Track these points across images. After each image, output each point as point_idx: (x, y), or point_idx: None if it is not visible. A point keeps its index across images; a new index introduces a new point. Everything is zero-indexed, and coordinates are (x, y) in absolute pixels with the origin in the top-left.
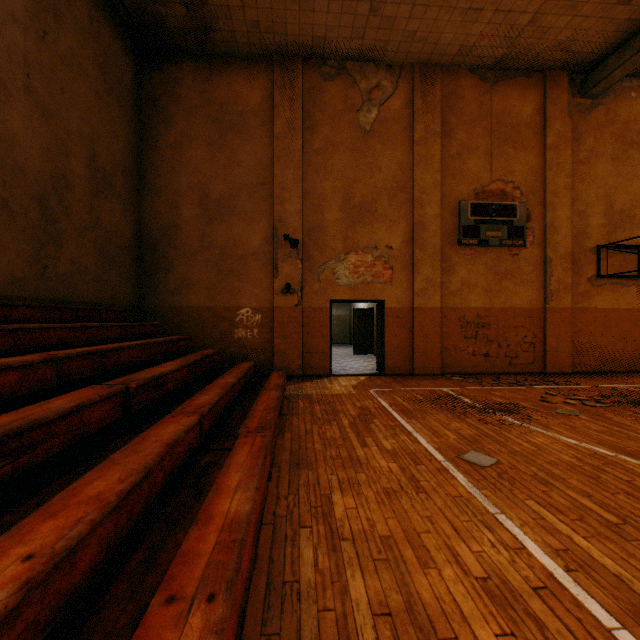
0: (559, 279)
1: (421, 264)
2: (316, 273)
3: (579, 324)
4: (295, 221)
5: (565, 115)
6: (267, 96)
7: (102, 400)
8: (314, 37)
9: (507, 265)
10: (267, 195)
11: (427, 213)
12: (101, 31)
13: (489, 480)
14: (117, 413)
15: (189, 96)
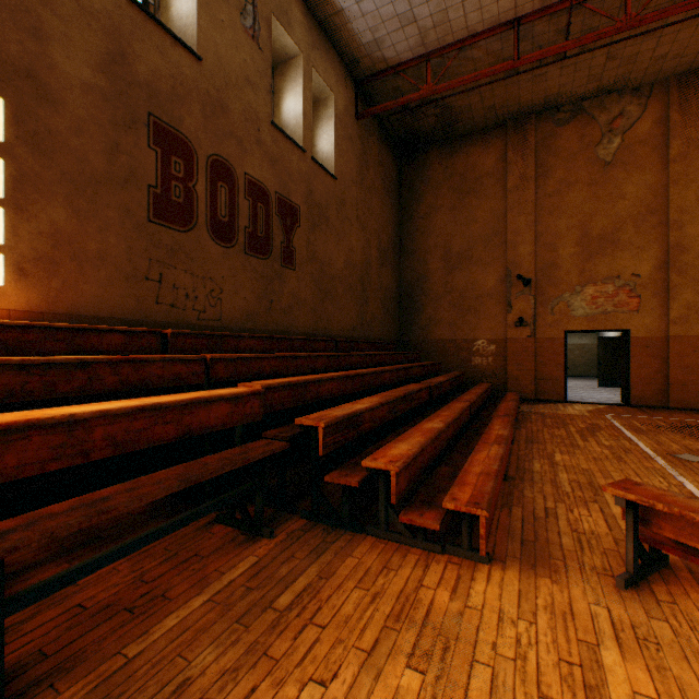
0: None
1: (679, 289)
2: (549, 307)
3: None
4: (527, 262)
5: None
6: (500, 157)
7: (424, 389)
8: (546, 97)
9: None
10: (500, 242)
11: (687, 233)
12: (382, 156)
13: (687, 466)
14: (427, 397)
15: (435, 175)
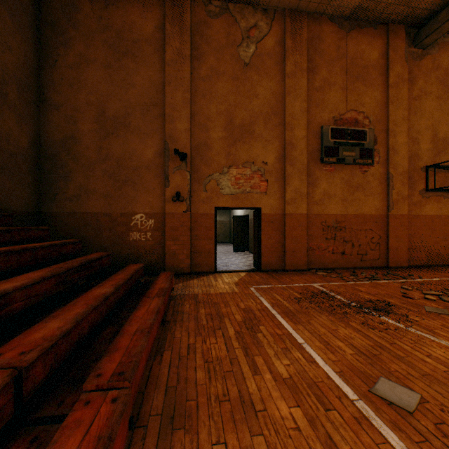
0: (398, 191)
1: (291, 177)
2: (203, 184)
3: (413, 228)
4: (184, 138)
5: (403, 60)
6: (159, 27)
7: None
8: None
9: (359, 180)
10: (159, 114)
11: (296, 135)
12: None
13: (433, 443)
14: None
15: (87, 22)
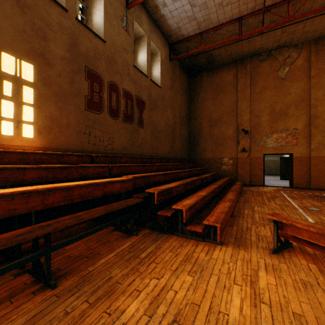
0: None
1: (315, 135)
2: (256, 143)
3: None
4: (246, 123)
5: None
6: (234, 76)
7: (199, 179)
8: (255, 49)
9: None
10: (234, 114)
11: (319, 110)
12: (181, 76)
13: (311, 212)
14: (200, 183)
15: (205, 84)
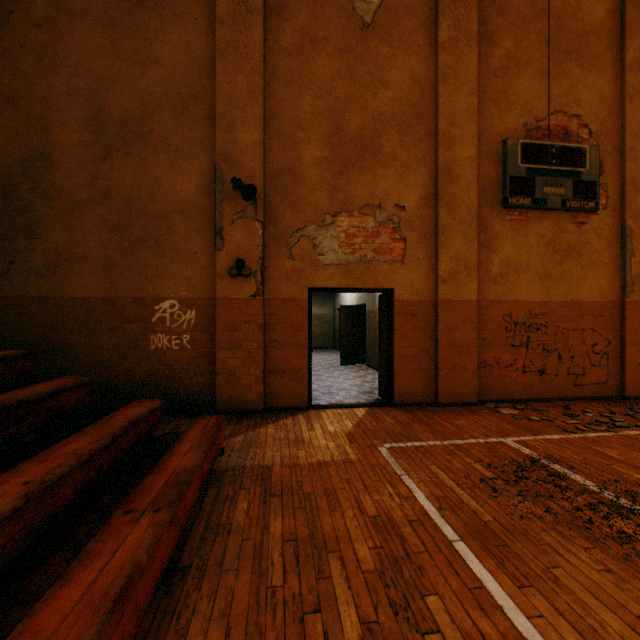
0: None
1: (449, 233)
2: (286, 244)
3: None
4: (252, 159)
5: None
6: None
7: None
8: None
9: (571, 238)
10: (205, 115)
11: (458, 155)
12: None
13: None
14: None
15: None
